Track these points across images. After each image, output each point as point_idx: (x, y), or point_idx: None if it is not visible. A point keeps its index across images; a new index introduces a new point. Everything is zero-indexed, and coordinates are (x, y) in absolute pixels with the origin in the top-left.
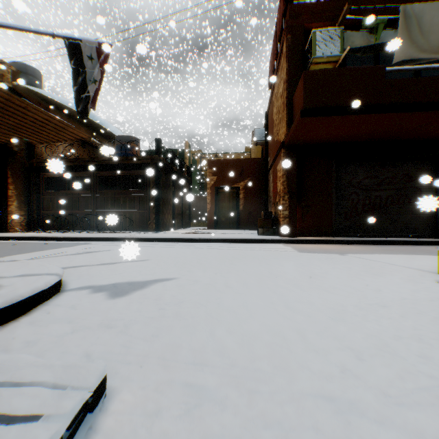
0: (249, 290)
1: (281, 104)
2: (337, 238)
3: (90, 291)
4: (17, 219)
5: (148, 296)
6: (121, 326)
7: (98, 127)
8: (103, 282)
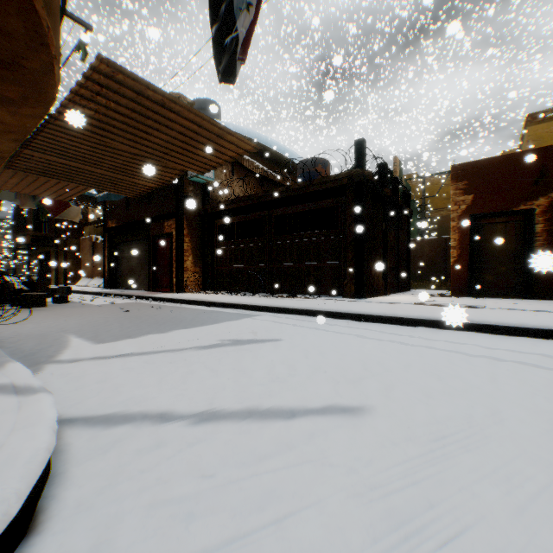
0: None
1: None
2: None
3: None
4: (191, 277)
5: None
6: None
7: (277, 158)
8: None
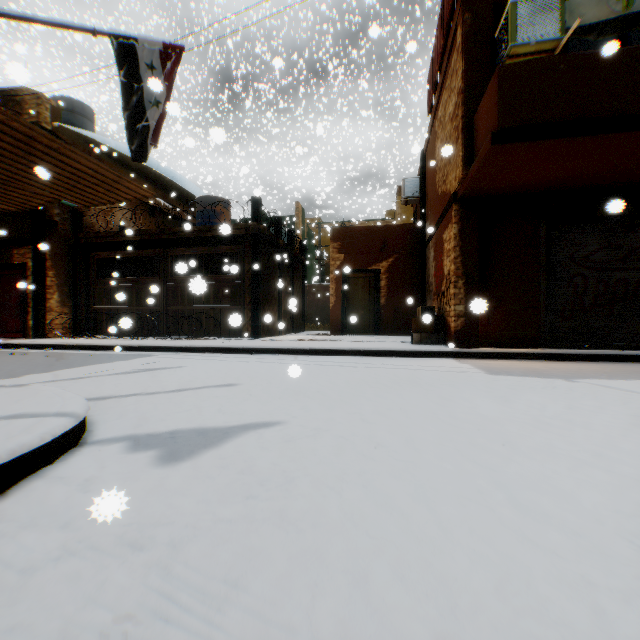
0: (420, 454)
1: (452, 132)
2: (548, 350)
3: (127, 446)
4: (58, 319)
5: (228, 463)
6: (162, 542)
7: (172, 186)
8: (156, 427)
